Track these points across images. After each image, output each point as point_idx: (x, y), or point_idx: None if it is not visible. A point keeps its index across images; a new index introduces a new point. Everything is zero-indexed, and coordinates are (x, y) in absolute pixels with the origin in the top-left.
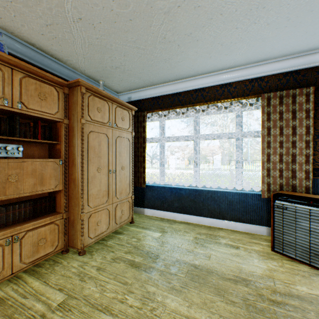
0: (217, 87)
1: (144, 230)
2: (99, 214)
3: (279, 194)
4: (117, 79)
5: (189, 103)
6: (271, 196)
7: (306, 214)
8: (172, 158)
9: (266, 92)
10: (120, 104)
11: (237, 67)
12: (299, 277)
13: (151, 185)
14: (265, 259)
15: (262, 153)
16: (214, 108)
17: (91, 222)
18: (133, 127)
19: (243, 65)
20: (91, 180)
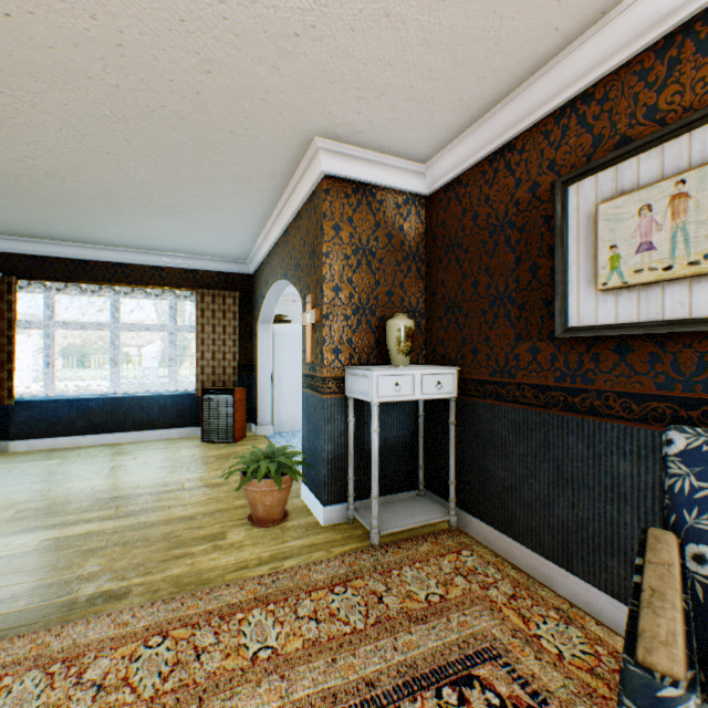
0: (147, 268)
1: (27, 463)
2: None
3: (210, 389)
4: None
5: (104, 279)
6: (202, 392)
7: (226, 402)
8: (24, 352)
9: (202, 287)
10: None
11: (171, 253)
12: (216, 449)
13: (28, 400)
14: (193, 448)
15: (198, 350)
16: (143, 293)
17: None
18: None
19: (179, 253)
20: None
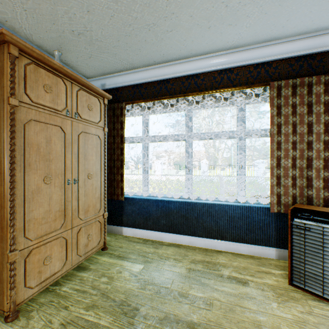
0: (215, 74)
1: (120, 260)
2: (47, 247)
3: (296, 209)
4: (84, 54)
5: (179, 93)
6: (288, 213)
7: None
8: (158, 163)
9: (275, 81)
10: (85, 87)
11: (240, 47)
12: None
13: (132, 197)
14: (286, 302)
15: (271, 157)
16: (211, 100)
17: (31, 263)
18: (106, 121)
19: (248, 45)
20: (31, 196)
